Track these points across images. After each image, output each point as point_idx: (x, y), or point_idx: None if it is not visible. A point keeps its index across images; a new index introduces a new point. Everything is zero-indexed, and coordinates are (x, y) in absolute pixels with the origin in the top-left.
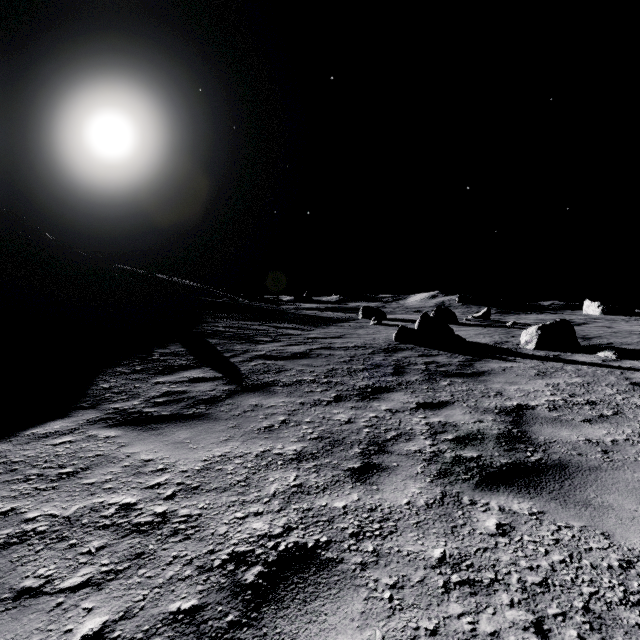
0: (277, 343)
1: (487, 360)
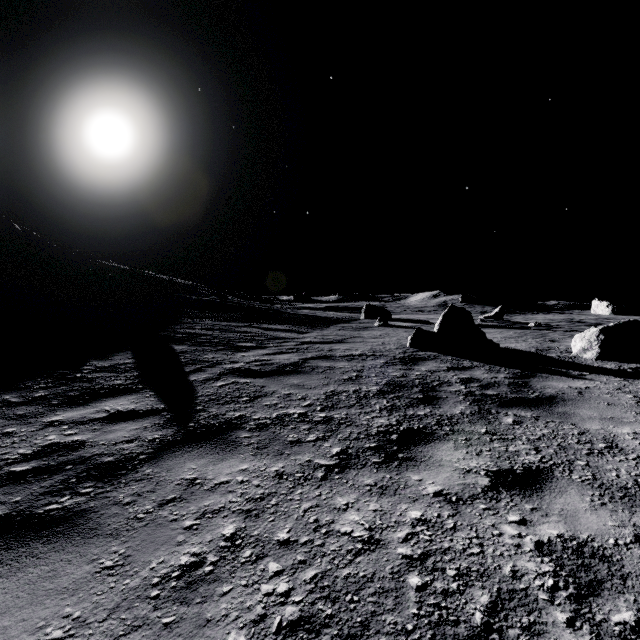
0: (262, 350)
1: (544, 376)
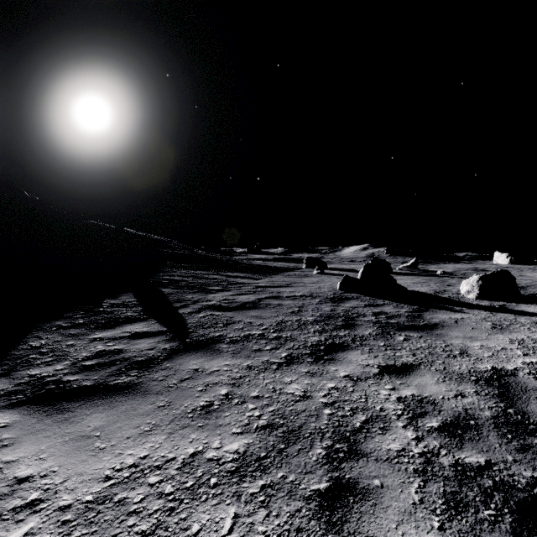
0: (228, 292)
1: (434, 310)
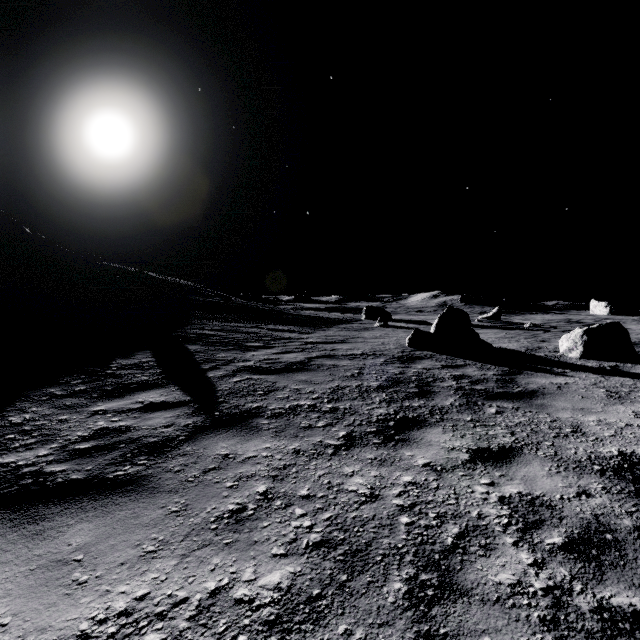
0: (270, 350)
1: (530, 373)
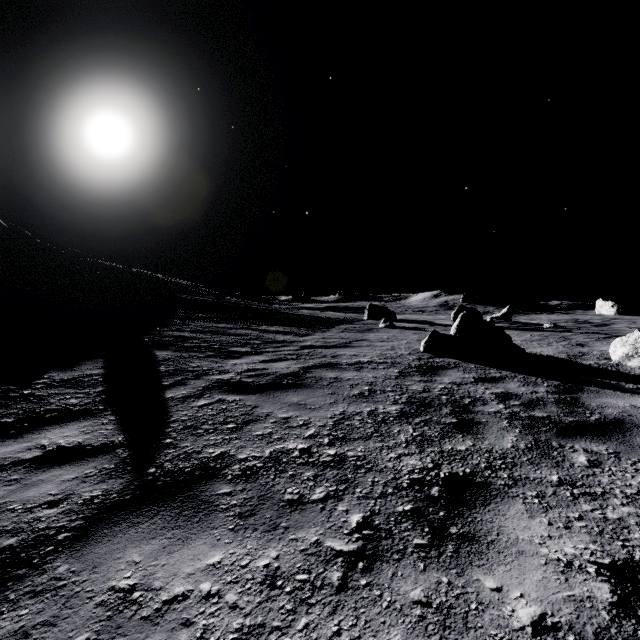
0: (257, 356)
1: (594, 390)
